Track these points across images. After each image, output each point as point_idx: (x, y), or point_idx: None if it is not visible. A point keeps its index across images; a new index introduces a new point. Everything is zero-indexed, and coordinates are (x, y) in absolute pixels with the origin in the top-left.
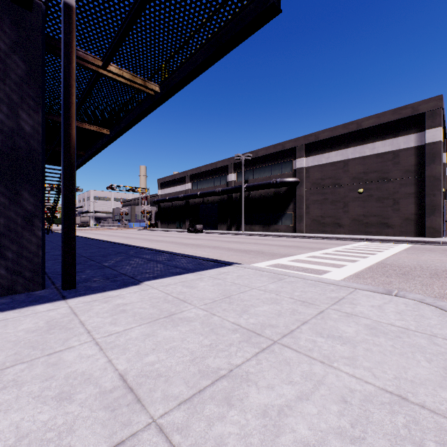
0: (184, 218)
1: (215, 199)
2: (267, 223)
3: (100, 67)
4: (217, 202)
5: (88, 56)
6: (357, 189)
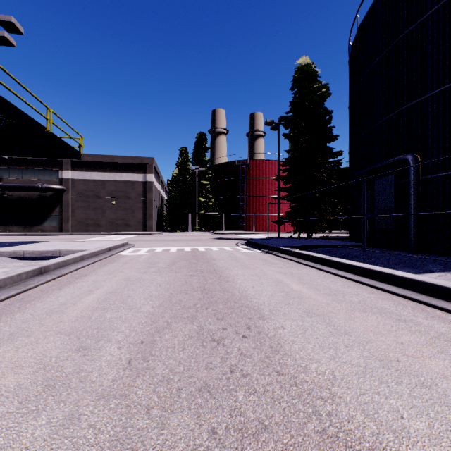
0: None
1: None
2: (30, 224)
3: None
4: None
5: None
6: (112, 201)
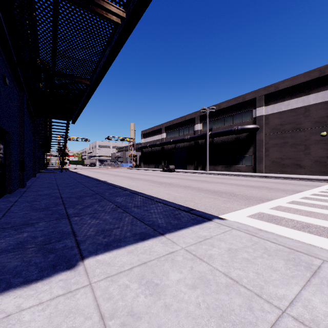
0: (160, 160)
1: (184, 145)
2: (229, 164)
3: None
4: (186, 148)
5: None
6: (320, 132)
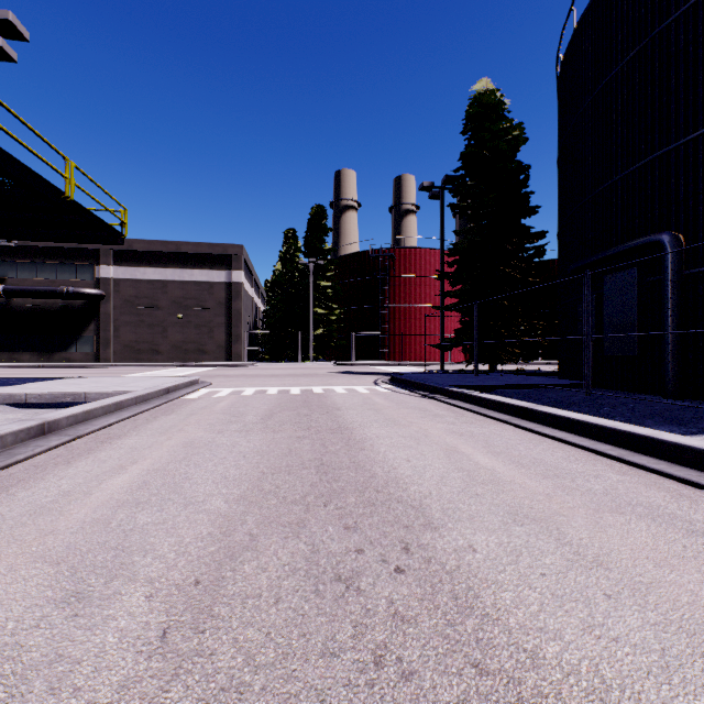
0: None
1: None
2: (49, 350)
3: None
4: None
5: None
6: (178, 314)
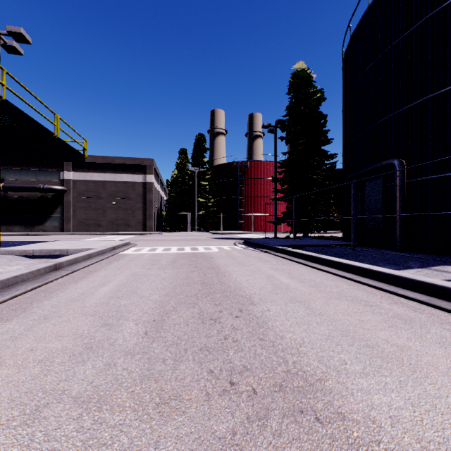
0: None
1: None
2: (32, 224)
3: None
4: None
5: None
6: (112, 202)
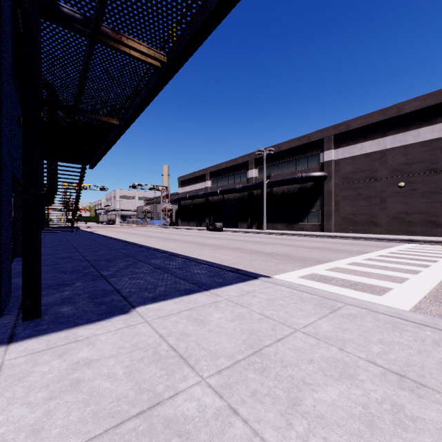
0: (204, 216)
1: (235, 196)
2: (291, 221)
3: (92, 29)
4: (237, 200)
5: (75, 14)
6: (398, 183)
